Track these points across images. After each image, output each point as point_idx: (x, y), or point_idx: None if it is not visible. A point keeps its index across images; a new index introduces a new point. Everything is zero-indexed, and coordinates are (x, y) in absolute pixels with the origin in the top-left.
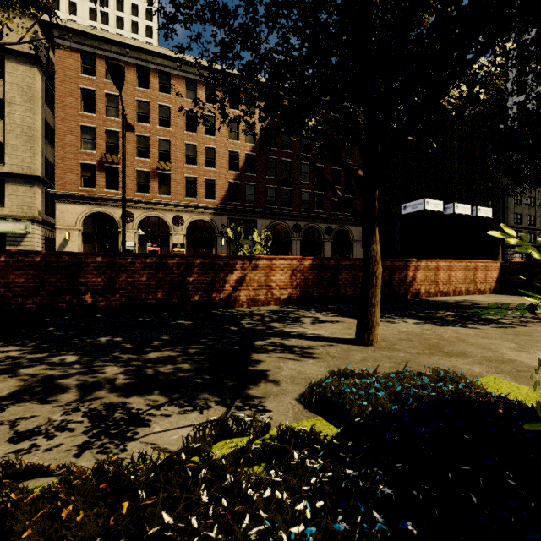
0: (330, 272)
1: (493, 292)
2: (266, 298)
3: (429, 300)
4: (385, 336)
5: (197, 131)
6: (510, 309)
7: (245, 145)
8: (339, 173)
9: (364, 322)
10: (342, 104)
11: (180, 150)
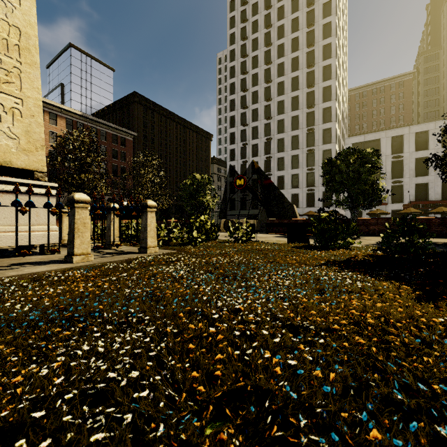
0: None
1: None
2: None
3: None
4: None
5: None
6: None
7: (49, 145)
8: (117, 167)
9: None
10: (119, 128)
11: None
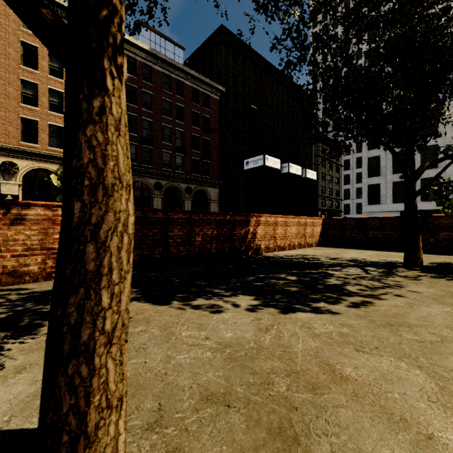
0: (157, 228)
1: (317, 244)
2: (44, 269)
3: (269, 256)
4: (176, 379)
5: (38, 68)
6: (343, 266)
7: None
8: (198, 140)
9: (44, 425)
10: (201, 78)
11: (13, 85)
